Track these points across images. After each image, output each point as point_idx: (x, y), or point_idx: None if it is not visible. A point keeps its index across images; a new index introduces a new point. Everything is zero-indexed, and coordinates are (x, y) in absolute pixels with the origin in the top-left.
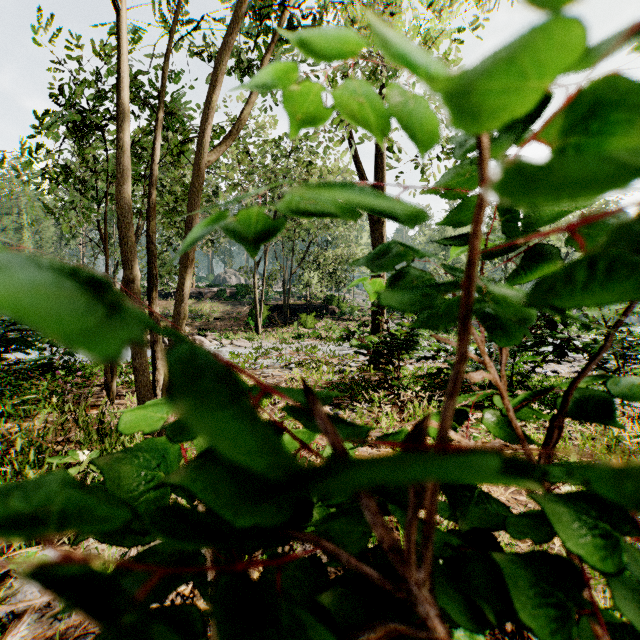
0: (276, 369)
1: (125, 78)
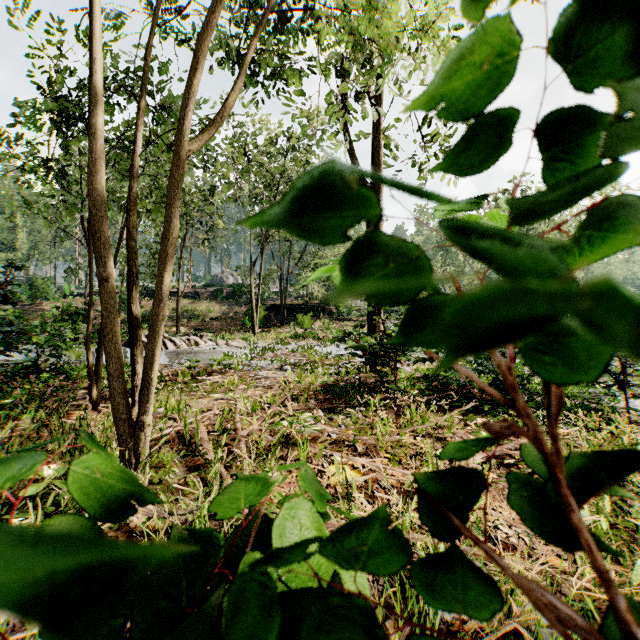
0: (270, 371)
1: (99, 60)
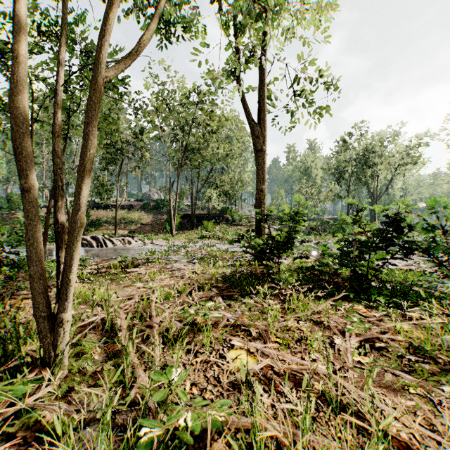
0: (183, 263)
1: None
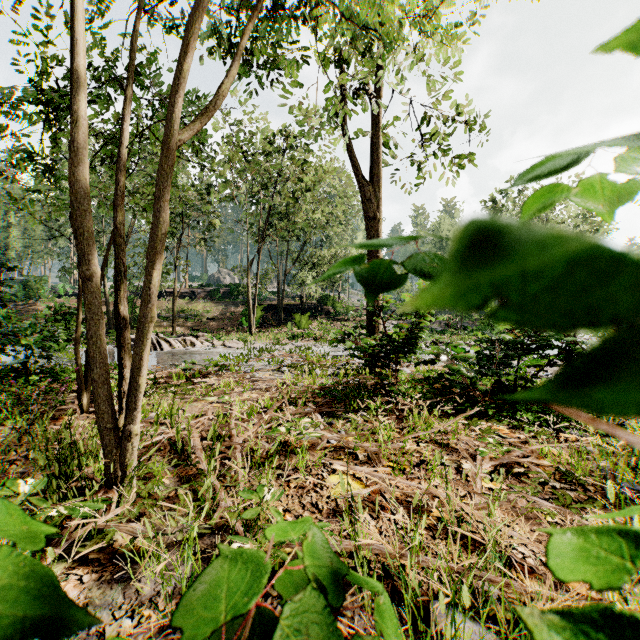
0: (267, 372)
1: (82, 42)
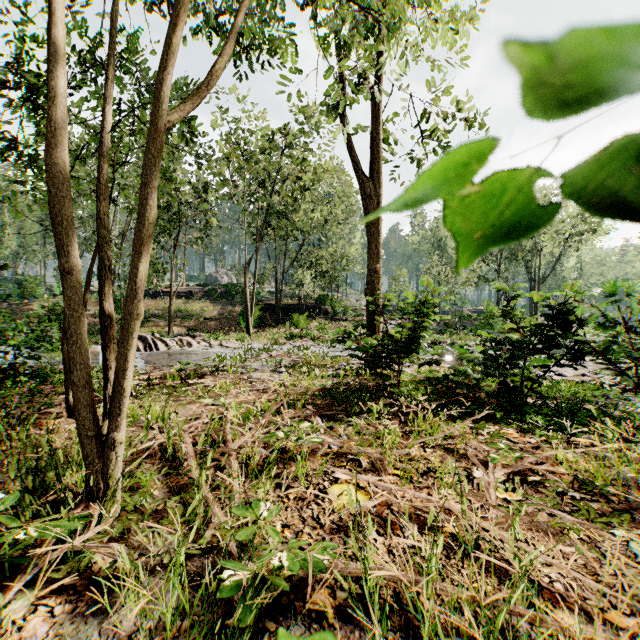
0: (265, 373)
1: (61, 13)
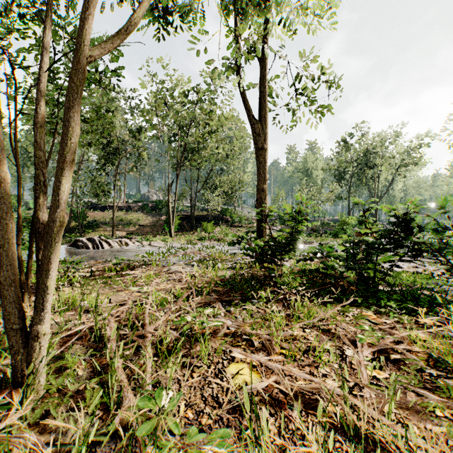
0: (181, 266)
1: None
